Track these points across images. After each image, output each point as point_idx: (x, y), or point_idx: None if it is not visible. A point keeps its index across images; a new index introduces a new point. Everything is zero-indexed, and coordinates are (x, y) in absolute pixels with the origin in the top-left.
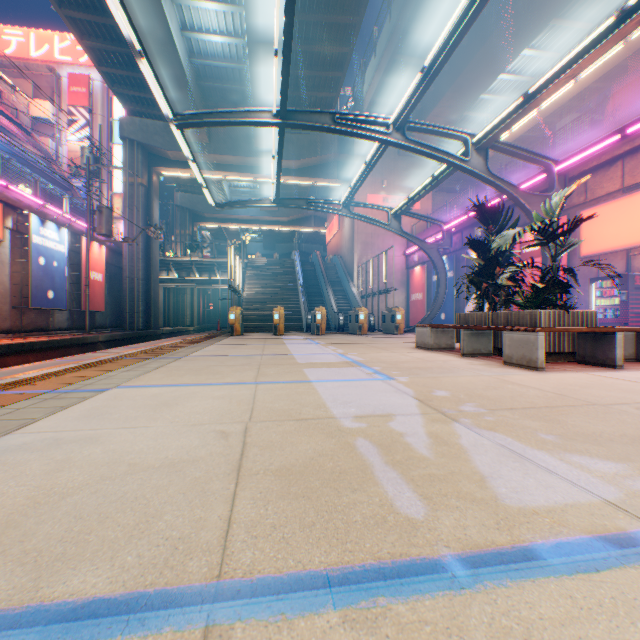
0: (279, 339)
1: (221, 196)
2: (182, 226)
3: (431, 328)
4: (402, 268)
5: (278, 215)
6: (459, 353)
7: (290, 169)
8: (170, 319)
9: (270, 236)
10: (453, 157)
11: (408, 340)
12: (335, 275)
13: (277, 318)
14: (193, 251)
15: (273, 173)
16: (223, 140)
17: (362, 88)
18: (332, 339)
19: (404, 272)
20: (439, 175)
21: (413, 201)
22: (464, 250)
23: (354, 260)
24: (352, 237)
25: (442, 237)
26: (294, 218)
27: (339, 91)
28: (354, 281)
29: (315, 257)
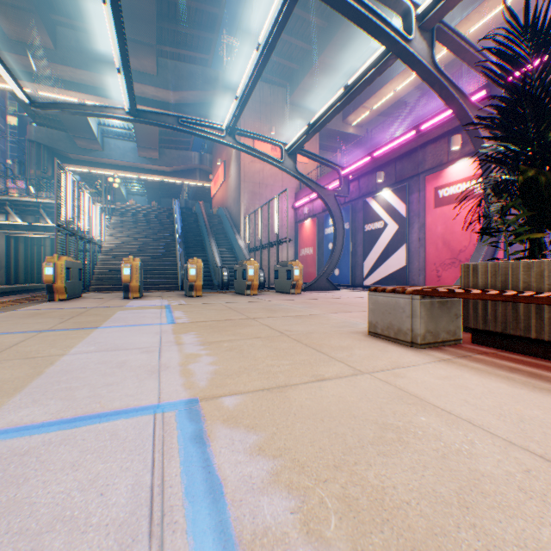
0: (114, 309)
1: (87, 133)
2: (38, 165)
3: (421, 297)
4: (291, 222)
5: (159, 164)
6: (522, 366)
7: (167, 103)
8: (19, 275)
9: (154, 189)
10: (392, 30)
11: (322, 306)
12: (220, 227)
13: (128, 273)
14: (42, 191)
15: (113, 44)
16: (76, 49)
17: (250, 18)
18: (207, 306)
19: (293, 226)
20: (353, 86)
21: (315, 129)
22: (363, 199)
23: (241, 210)
24: (239, 185)
25: (340, 183)
26: (178, 169)
27: (223, 6)
28: (241, 233)
29: (198, 207)
